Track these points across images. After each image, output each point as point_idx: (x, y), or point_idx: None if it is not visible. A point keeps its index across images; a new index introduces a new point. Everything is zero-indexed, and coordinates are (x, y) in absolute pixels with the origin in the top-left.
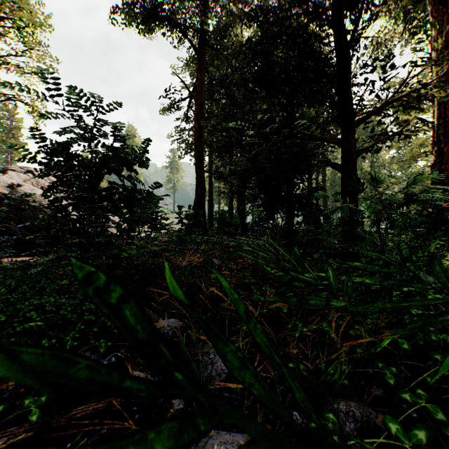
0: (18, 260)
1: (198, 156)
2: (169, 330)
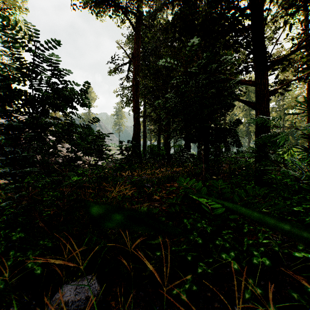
0: (0, 181)
1: (135, 104)
2: (75, 309)
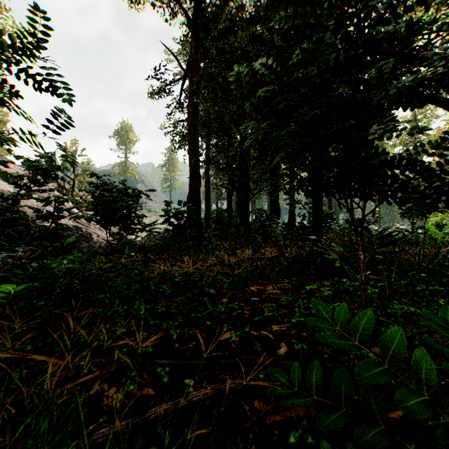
0: None
1: (192, 143)
2: None
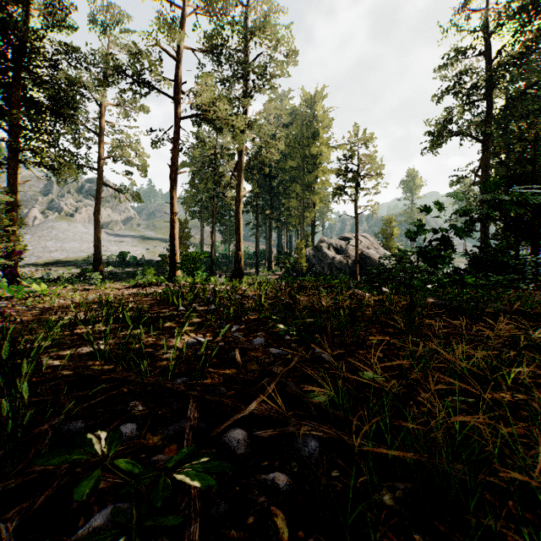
0: None
1: None
2: None
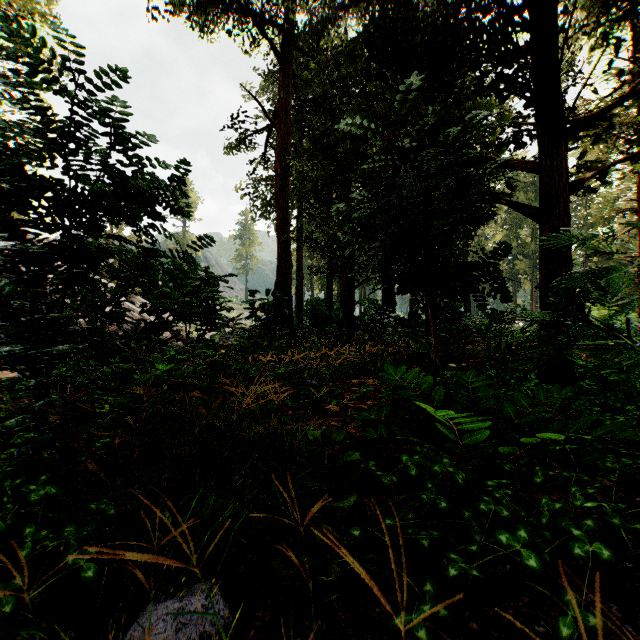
0: (0, 375)
1: (280, 215)
2: None
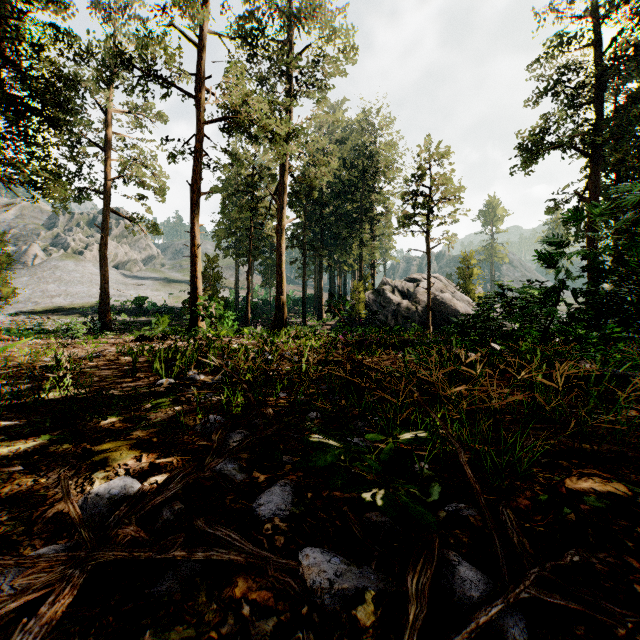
0: None
1: None
2: None
